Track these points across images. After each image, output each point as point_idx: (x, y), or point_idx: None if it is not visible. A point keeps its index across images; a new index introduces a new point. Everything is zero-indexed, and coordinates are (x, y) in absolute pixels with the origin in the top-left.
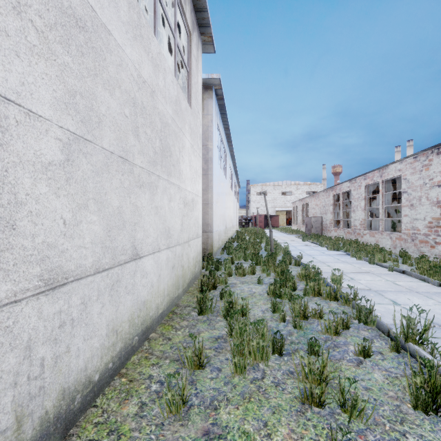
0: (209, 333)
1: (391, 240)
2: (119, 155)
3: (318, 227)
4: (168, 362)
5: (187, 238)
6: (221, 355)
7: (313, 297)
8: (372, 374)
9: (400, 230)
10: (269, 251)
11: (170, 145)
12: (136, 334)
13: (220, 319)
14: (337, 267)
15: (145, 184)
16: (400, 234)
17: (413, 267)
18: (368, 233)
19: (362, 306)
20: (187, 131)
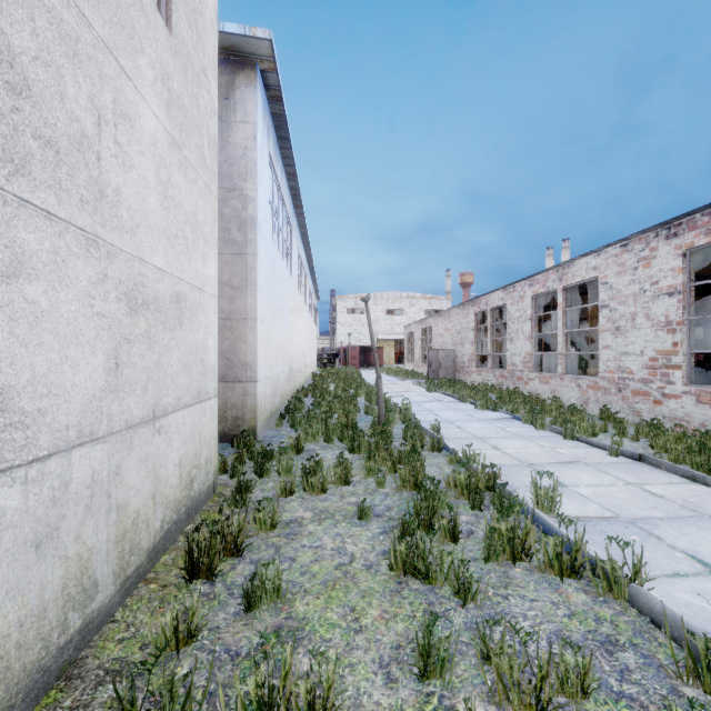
0: None
1: (578, 389)
2: None
3: (450, 367)
4: None
5: (146, 409)
6: None
7: (508, 563)
8: None
9: (590, 372)
10: (375, 418)
11: (15, 43)
12: None
13: None
14: (514, 451)
15: None
16: (596, 380)
17: (641, 444)
18: (538, 377)
19: None
20: (150, 85)
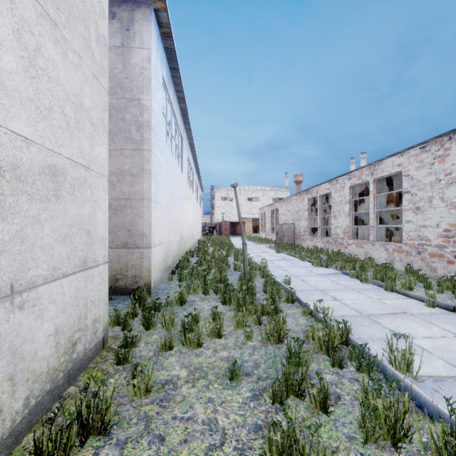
0: None
1: (386, 252)
2: None
3: (291, 236)
4: None
5: None
6: None
7: (388, 446)
8: None
9: (393, 239)
10: (241, 274)
11: None
12: None
13: None
14: (351, 302)
15: None
16: (400, 245)
17: (445, 295)
18: (355, 243)
19: None
20: None
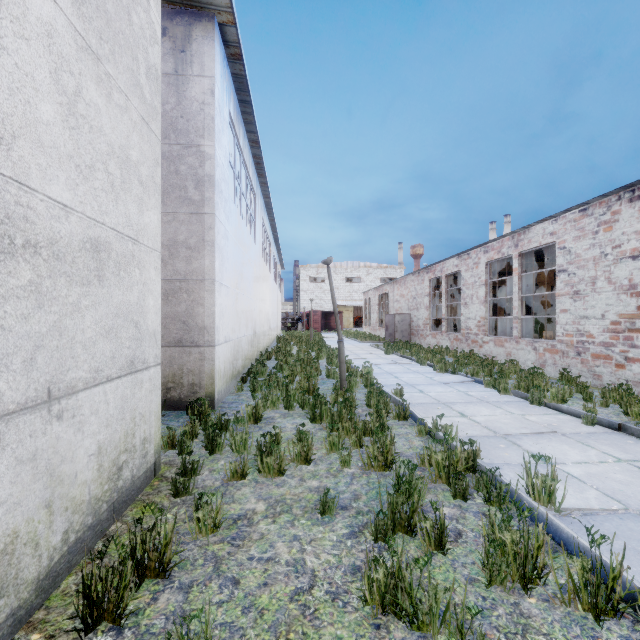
0: None
1: (535, 352)
2: None
3: (406, 331)
4: None
5: (33, 389)
6: None
7: (517, 588)
8: None
9: (545, 335)
10: (336, 382)
11: None
12: None
13: None
14: (483, 419)
15: None
16: (554, 343)
17: (611, 410)
18: (493, 340)
19: None
20: None
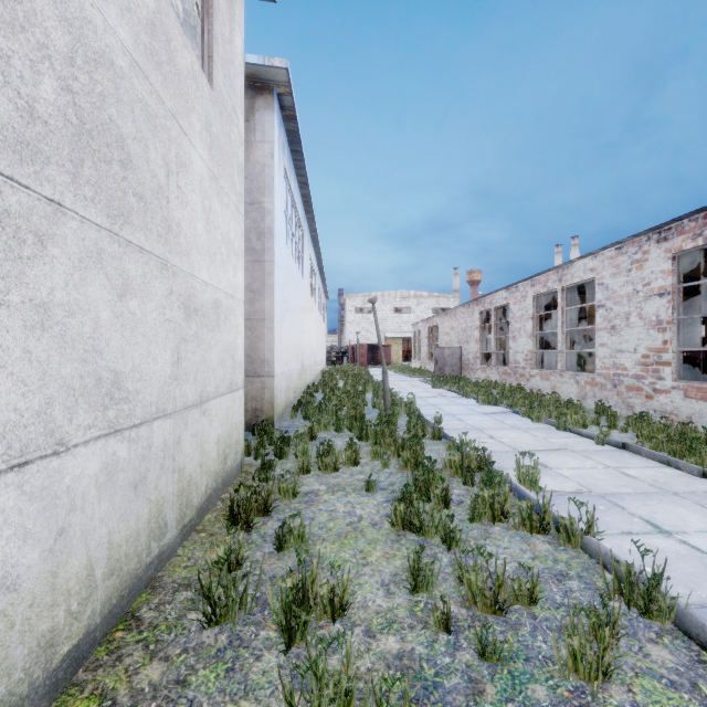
0: None
1: (577, 385)
2: None
3: (455, 365)
4: None
5: (196, 395)
6: None
7: (490, 523)
8: None
9: (589, 369)
10: (381, 411)
11: (124, 132)
12: None
13: (270, 637)
14: (509, 440)
15: None
16: (593, 376)
17: (629, 435)
18: (539, 374)
19: (632, 565)
20: (198, 135)
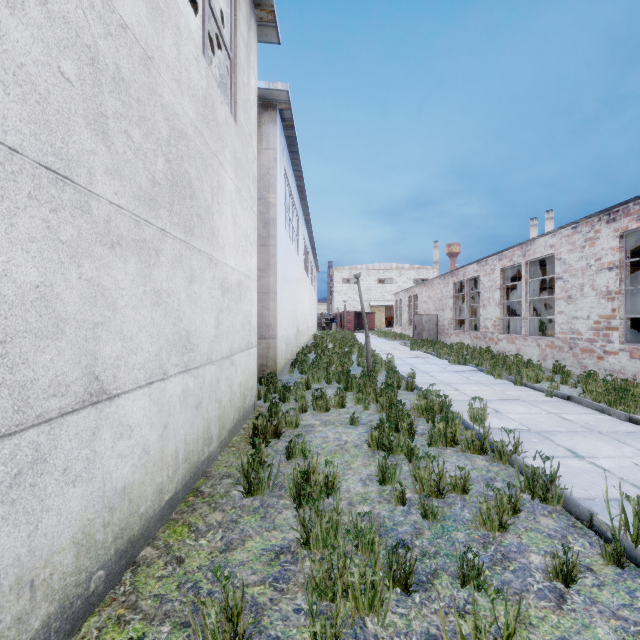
0: (264, 539)
1: (538, 348)
2: (41, 162)
3: (432, 330)
4: (167, 632)
5: (228, 349)
6: (285, 599)
7: (443, 448)
8: (593, 630)
9: (551, 334)
10: (364, 368)
11: (191, 176)
12: (100, 565)
13: (286, 503)
14: (470, 392)
15: (127, 241)
16: (553, 340)
17: (577, 389)
18: (506, 338)
19: (537, 468)
20: (229, 162)
